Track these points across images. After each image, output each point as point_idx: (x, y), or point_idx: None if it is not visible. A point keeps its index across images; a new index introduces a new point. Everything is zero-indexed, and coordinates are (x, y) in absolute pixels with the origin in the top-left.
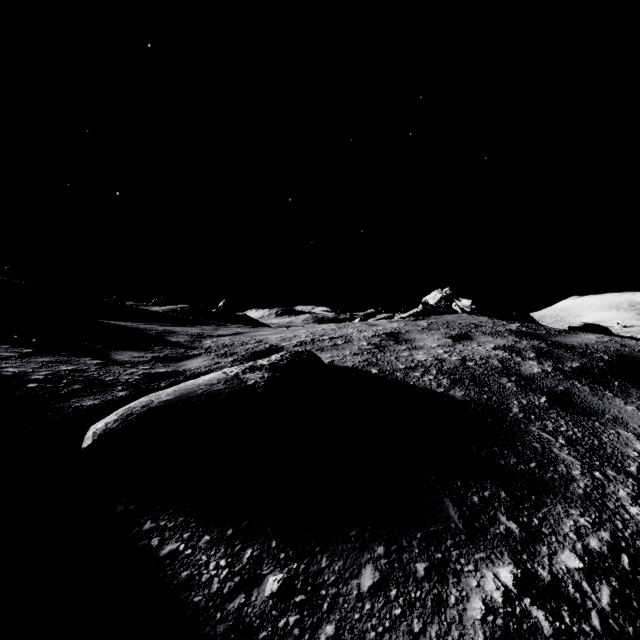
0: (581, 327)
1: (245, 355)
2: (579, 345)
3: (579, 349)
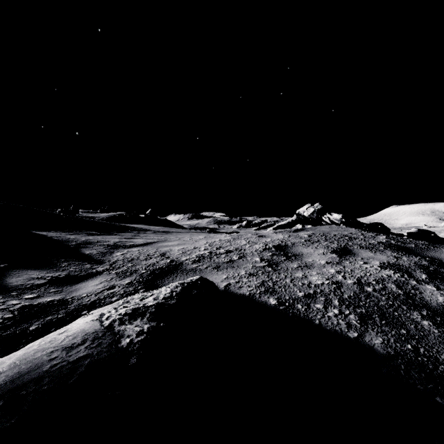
0: (417, 232)
1: (143, 275)
2: None
3: None
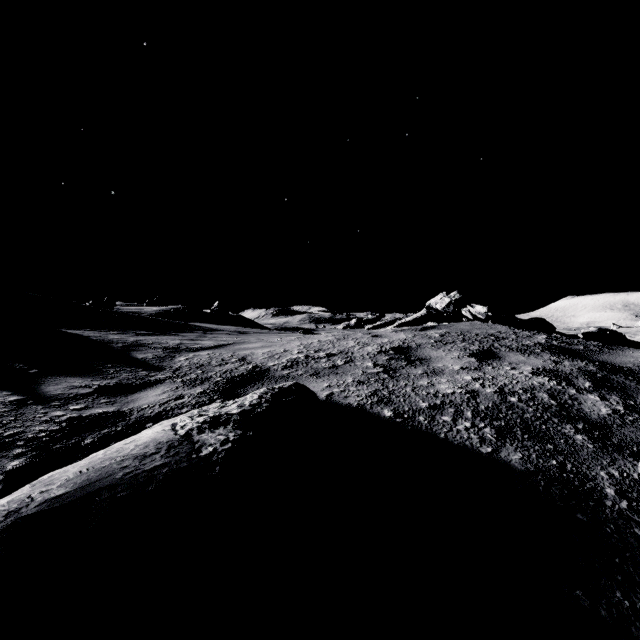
0: (596, 333)
1: (219, 383)
2: (637, 368)
3: None
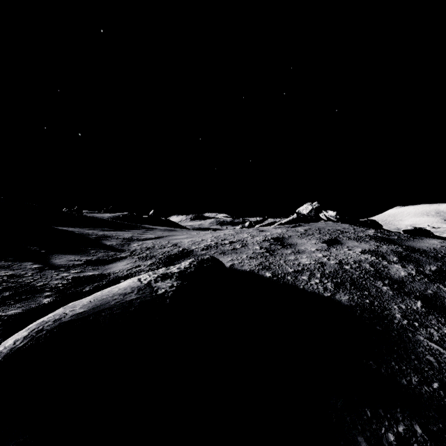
0: (412, 230)
1: (162, 258)
2: (429, 249)
3: (431, 253)
